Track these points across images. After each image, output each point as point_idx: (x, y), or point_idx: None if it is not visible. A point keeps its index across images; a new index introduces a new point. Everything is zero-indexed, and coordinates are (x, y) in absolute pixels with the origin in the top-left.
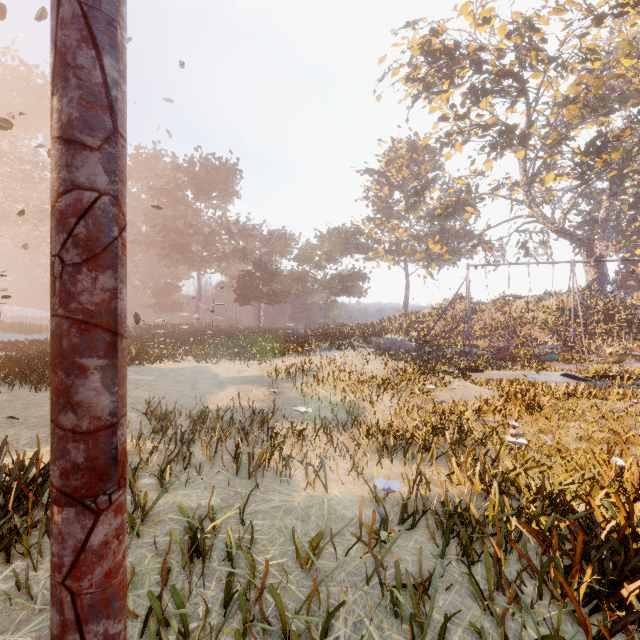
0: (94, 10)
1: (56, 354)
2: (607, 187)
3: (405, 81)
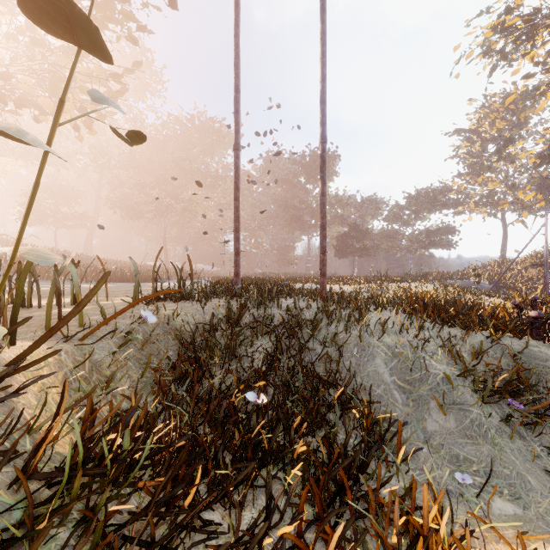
0: (324, 205)
1: (321, 239)
2: None
3: (482, 56)
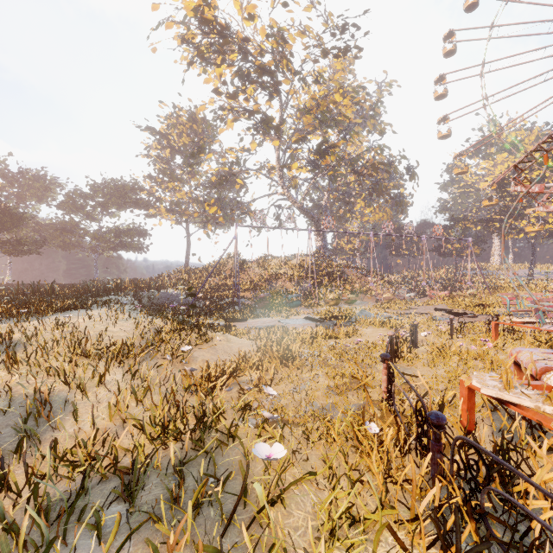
0: None
1: None
2: (327, 184)
3: (181, 41)
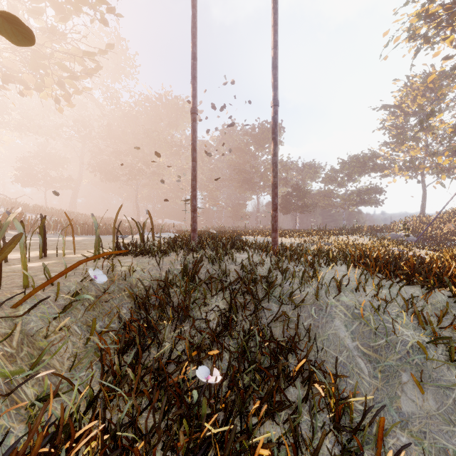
0: (276, 164)
1: (273, 197)
2: None
3: (408, 40)
